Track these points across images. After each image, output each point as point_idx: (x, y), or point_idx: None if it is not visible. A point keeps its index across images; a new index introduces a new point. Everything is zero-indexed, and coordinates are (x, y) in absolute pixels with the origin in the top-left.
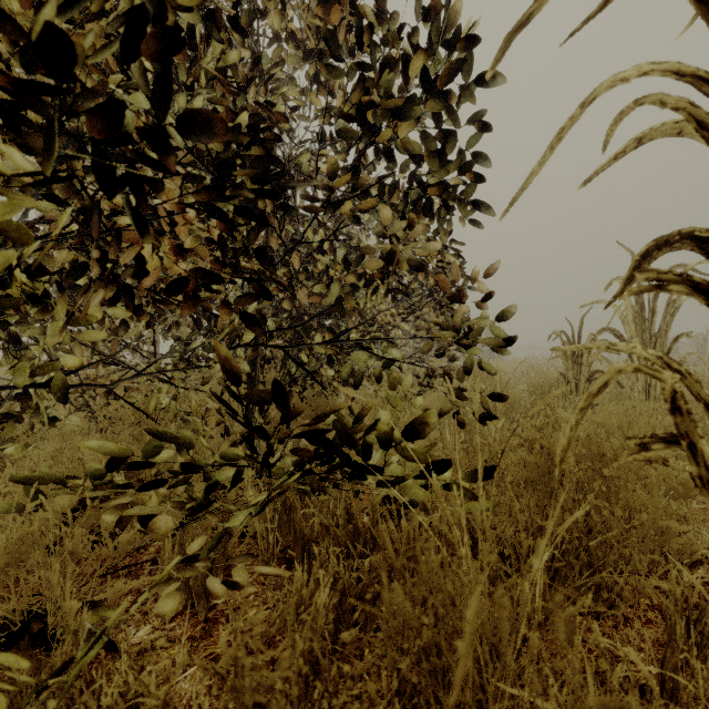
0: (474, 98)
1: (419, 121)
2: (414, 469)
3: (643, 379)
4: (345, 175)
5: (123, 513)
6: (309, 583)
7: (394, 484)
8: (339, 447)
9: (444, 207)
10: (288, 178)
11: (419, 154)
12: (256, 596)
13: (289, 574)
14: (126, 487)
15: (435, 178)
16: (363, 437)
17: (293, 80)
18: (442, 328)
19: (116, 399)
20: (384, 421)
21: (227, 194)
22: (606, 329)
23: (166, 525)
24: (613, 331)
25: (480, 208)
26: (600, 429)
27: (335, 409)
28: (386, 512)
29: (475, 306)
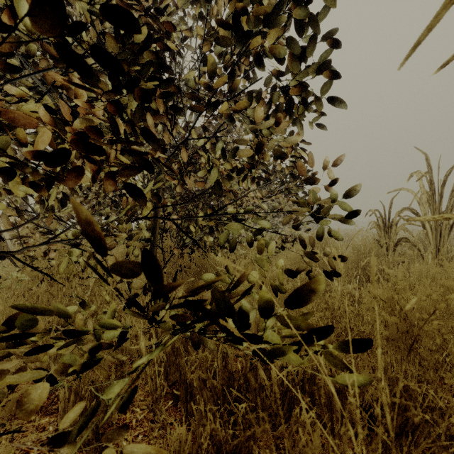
0: (332, 5)
1: (284, 27)
2: (287, 331)
3: (434, 244)
4: (222, 78)
5: (0, 381)
6: (188, 441)
7: (272, 356)
8: (215, 317)
9: (302, 106)
10: (180, 96)
11: (283, 58)
12: (144, 436)
13: (163, 453)
14: (22, 346)
15: (295, 83)
16: (239, 300)
17: (183, 20)
18: (299, 204)
19: (53, 259)
20: (254, 279)
21: (124, 92)
22: (406, 208)
23: (42, 395)
24: (411, 210)
25: (333, 104)
26: (450, 291)
27: (210, 282)
28: (257, 362)
29: (325, 187)
